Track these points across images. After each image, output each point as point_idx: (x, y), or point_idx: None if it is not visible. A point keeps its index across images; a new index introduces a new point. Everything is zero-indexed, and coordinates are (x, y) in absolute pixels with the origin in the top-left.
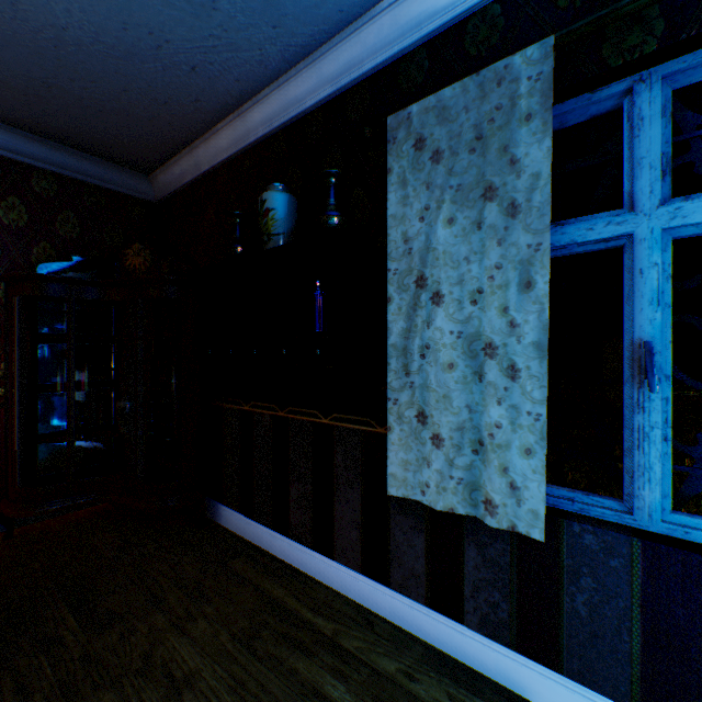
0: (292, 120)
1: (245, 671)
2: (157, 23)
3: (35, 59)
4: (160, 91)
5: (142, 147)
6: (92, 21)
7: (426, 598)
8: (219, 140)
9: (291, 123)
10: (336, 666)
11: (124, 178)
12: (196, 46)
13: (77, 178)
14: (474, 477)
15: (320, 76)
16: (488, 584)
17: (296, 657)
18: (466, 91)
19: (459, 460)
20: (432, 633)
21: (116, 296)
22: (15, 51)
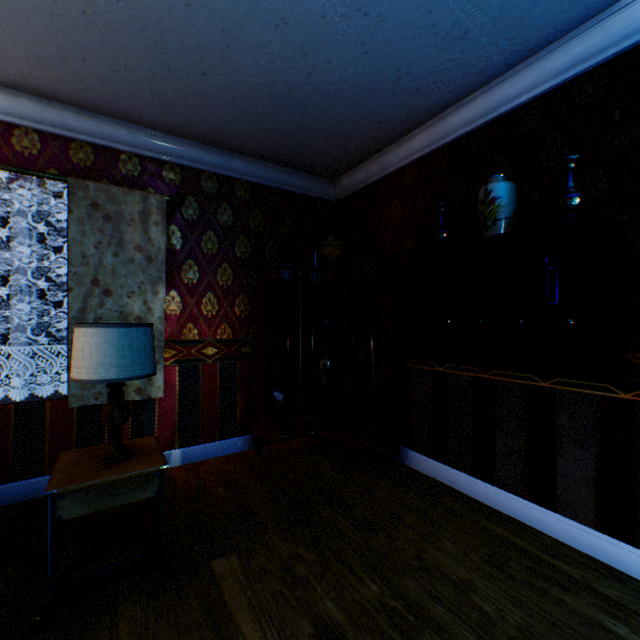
0: (498, 116)
1: (513, 590)
2: (406, 62)
3: (301, 110)
4: (379, 114)
5: (340, 160)
6: (357, 73)
7: None
8: (411, 144)
9: (496, 119)
10: (604, 607)
11: (317, 185)
12: (429, 72)
13: (290, 190)
14: None
15: (542, 71)
16: None
17: (556, 590)
18: None
19: None
20: None
21: (326, 278)
22: (291, 106)
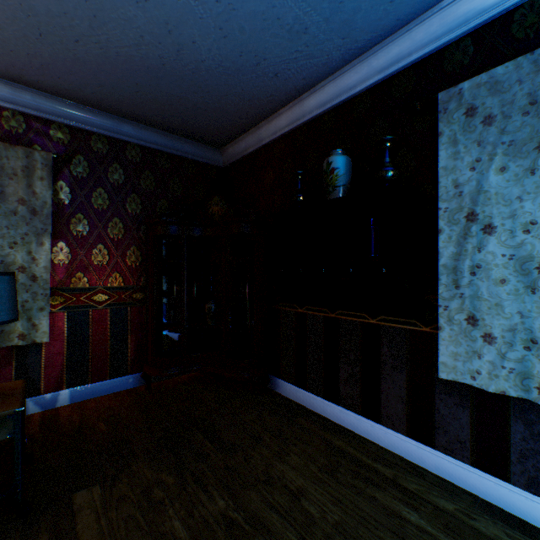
0: (342, 102)
1: (337, 493)
2: (262, 49)
3: (178, 83)
4: (248, 92)
5: (223, 131)
6: (221, 54)
7: (470, 459)
8: (279, 121)
9: (340, 104)
10: (404, 499)
11: (206, 152)
12: (283, 60)
13: (180, 155)
14: (525, 368)
15: (370, 68)
16: (536, 453)
17: (371, 489)
18: (519, 68)
19: (510, 354)
20: (478, 487)
21: (209, 233)
22: (168, 79)
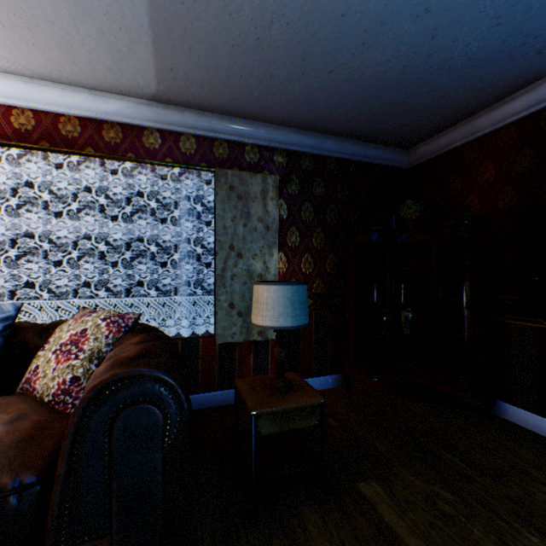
0: None
1: None
2: (540, 25)
3: (406, 89)
4: (485, 81)
5: (423, 130)
6: (479, 45)
7: None
8: (510, 106)
9: None
10: None
11: (393, 155)
12: None
13: (369, 162)
14: None
15: None
16: None
17: None
18: None
19: None
20: None
21: (412, 238)
22: (398, 87)
